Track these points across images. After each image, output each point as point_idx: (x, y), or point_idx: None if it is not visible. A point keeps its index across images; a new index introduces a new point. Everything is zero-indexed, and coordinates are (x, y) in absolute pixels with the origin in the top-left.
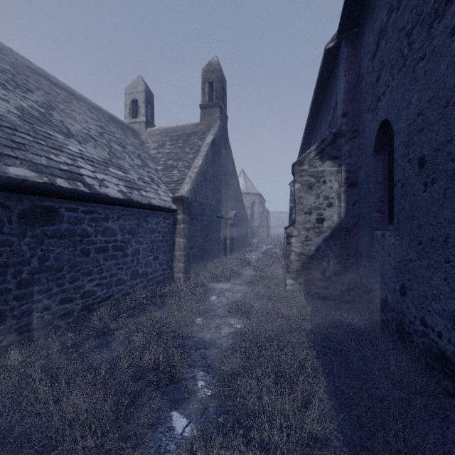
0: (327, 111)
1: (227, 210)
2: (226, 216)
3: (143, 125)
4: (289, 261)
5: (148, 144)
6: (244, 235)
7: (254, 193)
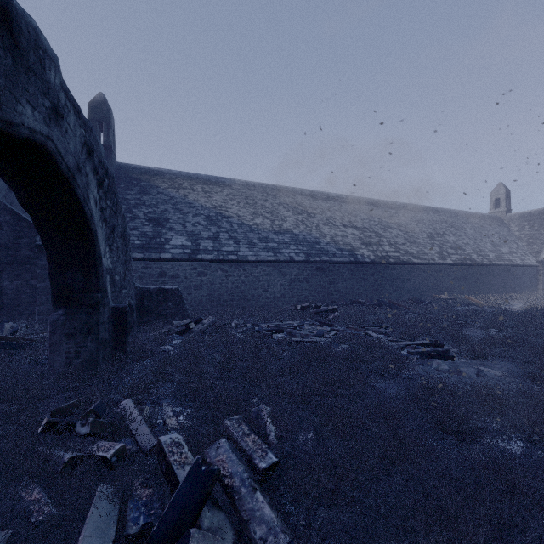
0: None
1: None
2: None
3: (504, 213)
4: None
5: (512, 228)
6: None
7: None
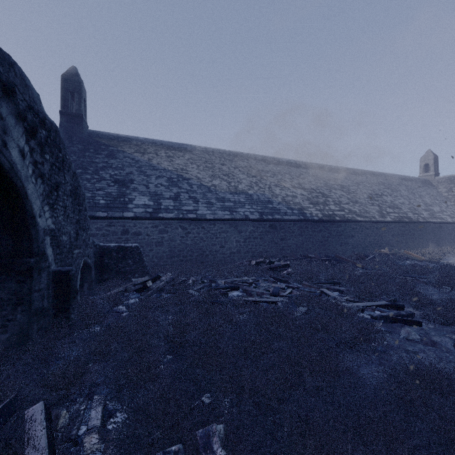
0: None
1: None
2: None
3: (433, 176)
4: None
5: (440, 189)
6: None
7: None
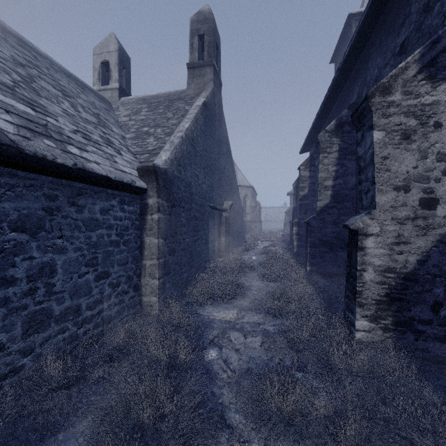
0: (389, 34)
1: (221, 199)
2: (220, 207)
3: (116, 93)
4: (362, 285)
5: (119, 112)
6: (239, 231)
7: (246, 186)
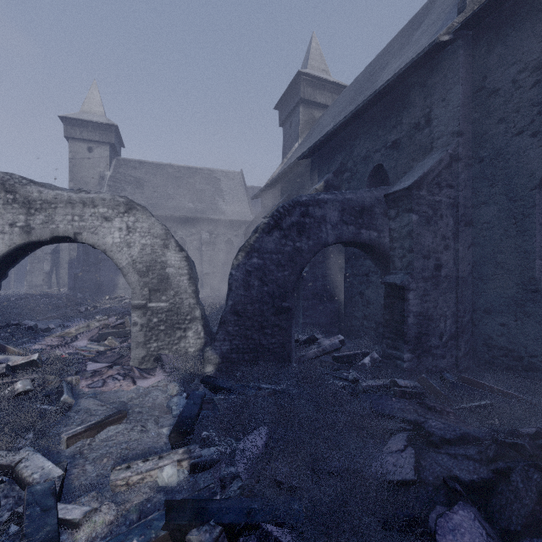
0: None
1: None
2: None
3: None
4: None
5: None
6: None
7: None
